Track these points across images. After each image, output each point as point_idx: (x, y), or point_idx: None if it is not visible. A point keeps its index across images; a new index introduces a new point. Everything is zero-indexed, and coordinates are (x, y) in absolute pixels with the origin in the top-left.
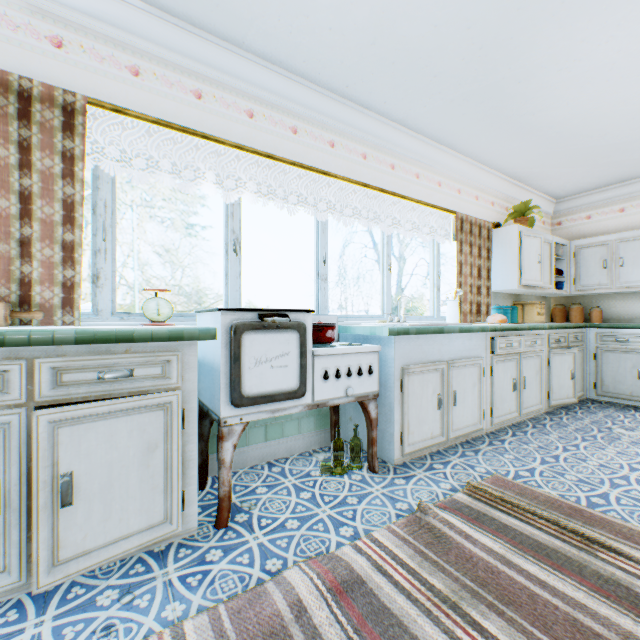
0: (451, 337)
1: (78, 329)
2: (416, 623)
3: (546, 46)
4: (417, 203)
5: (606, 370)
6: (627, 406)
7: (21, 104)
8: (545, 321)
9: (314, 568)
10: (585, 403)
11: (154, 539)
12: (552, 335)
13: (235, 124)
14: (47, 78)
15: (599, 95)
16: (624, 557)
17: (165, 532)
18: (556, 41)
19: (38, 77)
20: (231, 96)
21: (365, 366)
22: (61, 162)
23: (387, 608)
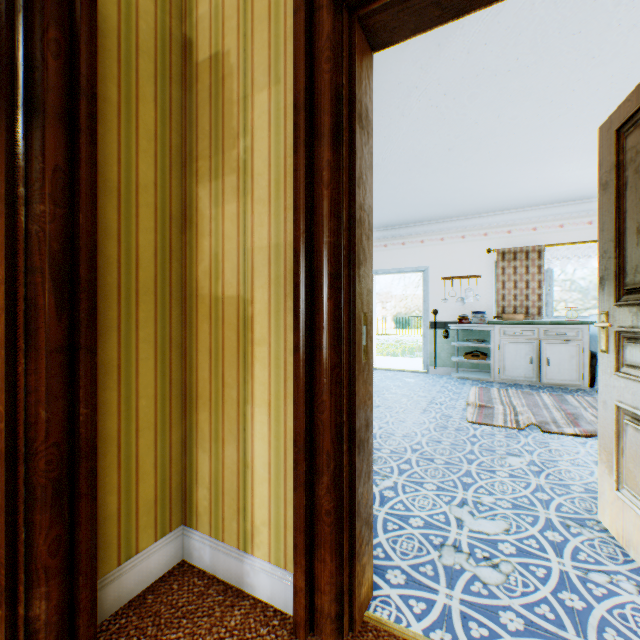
0: None
1: (549, 321)
2: None
3: None
4: None
5: None
6: None
7: (525, 255)
8: None
9: None
10: None
11: (572, 384)
12: None
13: None
14: (530, 242)
15: None
16: None
17: (576, 384)
18: None
19: (528, 243)
20: None
21: None
22: (536, 269)
23: None
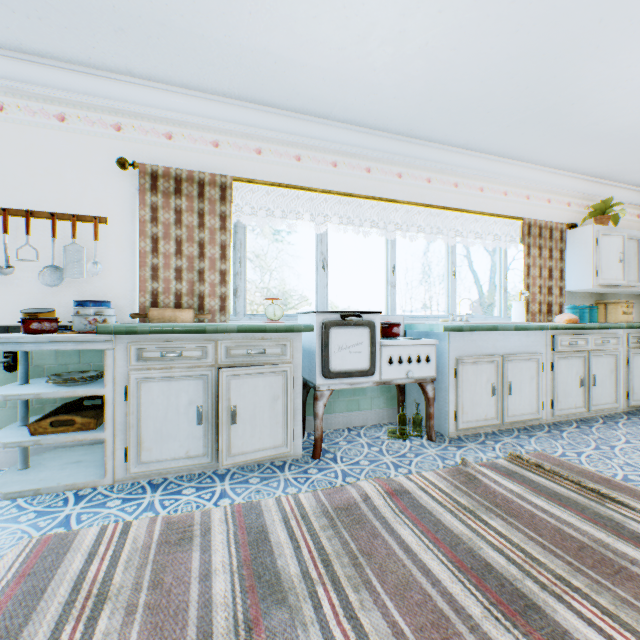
0: (506, 334)
1: (238, 324)
2: (441, 514)
3: (591, 76)
4: (480, 215)
5: None
6: None
7: (199, 189)
8: None
9: (377, 482)
10: None
11: (277, 454)
12: (633, 335)
13: (323, 174)
14: (210, 168)
15: None
16: (628, 508)
17: (283, 452)
18: (600, 71)
19: (206, 169)
20: (320, 154)
21: (423, 355)
22: (219, 221)
23: (423, 506)
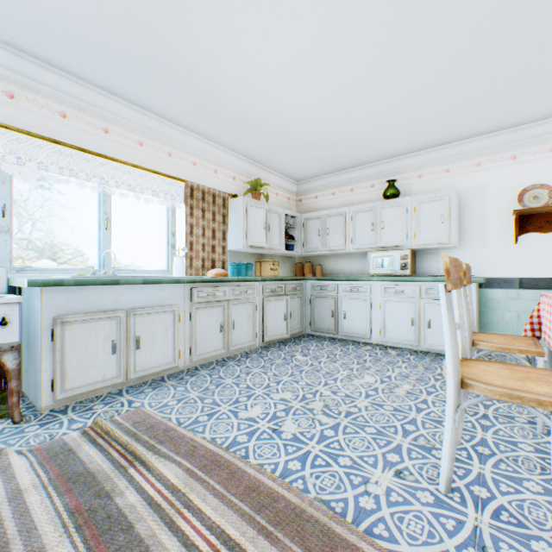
0: (135, 288)
1: None
2: None
3: (188, 44)
4: (135, 167)
5: (316, 312)
6: (328, 337)
7: None
8: (291, 275)
9: None
10: (303, 337)
11: None
12: (268, 286)
13: None
14: None
15: (264, 98)
16: (147, 468)
17: None
18: (193, 41)
19: None
20: None
21: None
22: None
23: None
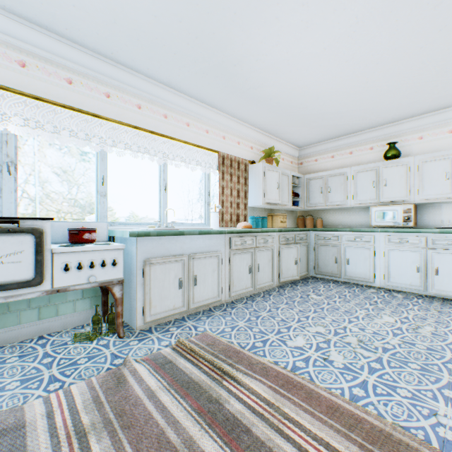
0: (193, 238)
1: None
2: None
3: (240, 42)
4: (185, 143)
5: (320, 258)
6: (331, 280)
7: None
8: (293, 226)
9: None
10: (308, 279)
11: None
12: (282, 236)
13: (5, 70)
14: None
15: (290, 80)
16: (237, 382)
17: None
18: (245, 40)
19: None
20: (1, 47)
21: (110, 260)
22: None
23: (25, 446)
